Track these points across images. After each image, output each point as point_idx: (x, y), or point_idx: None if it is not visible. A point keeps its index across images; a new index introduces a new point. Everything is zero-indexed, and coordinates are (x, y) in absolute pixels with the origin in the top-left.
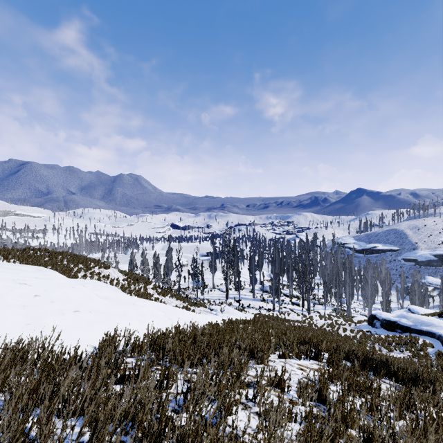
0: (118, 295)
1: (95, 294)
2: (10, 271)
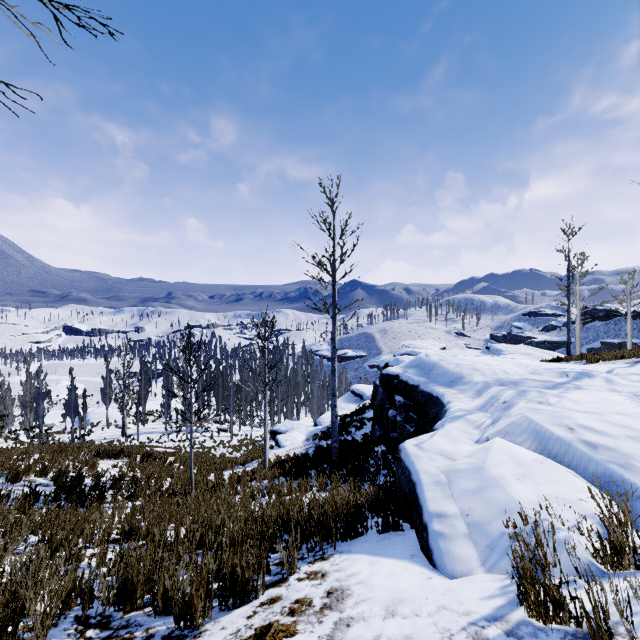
0: None
1: None
2: None
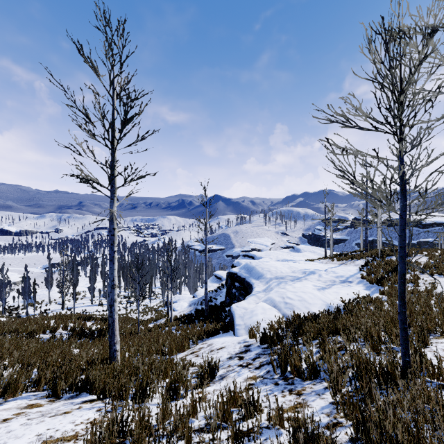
0: None
1: None
2: None
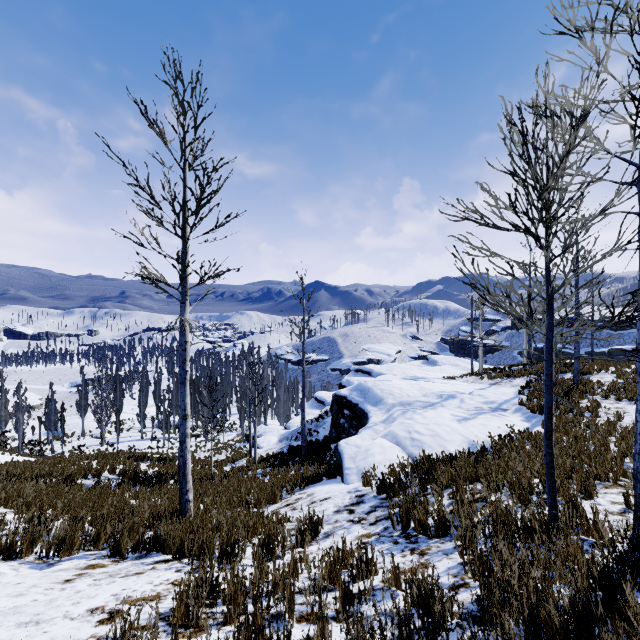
0: None
1: None
2: None
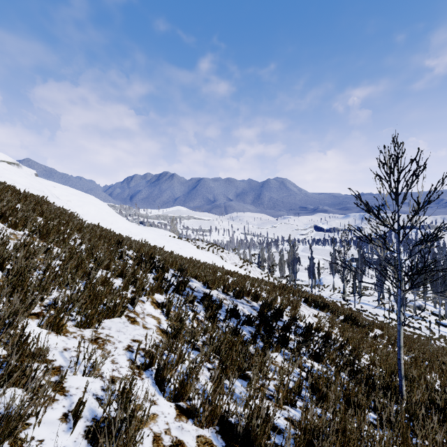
0: (215, 258)
1: (202, 253)
2: (175, 241)
